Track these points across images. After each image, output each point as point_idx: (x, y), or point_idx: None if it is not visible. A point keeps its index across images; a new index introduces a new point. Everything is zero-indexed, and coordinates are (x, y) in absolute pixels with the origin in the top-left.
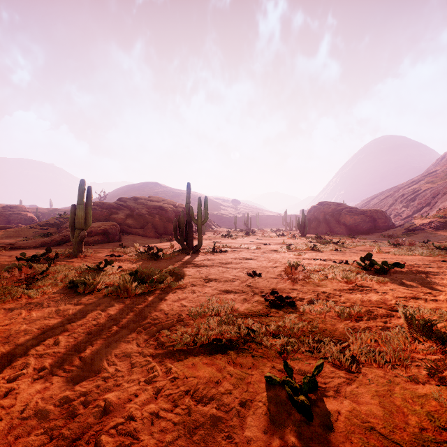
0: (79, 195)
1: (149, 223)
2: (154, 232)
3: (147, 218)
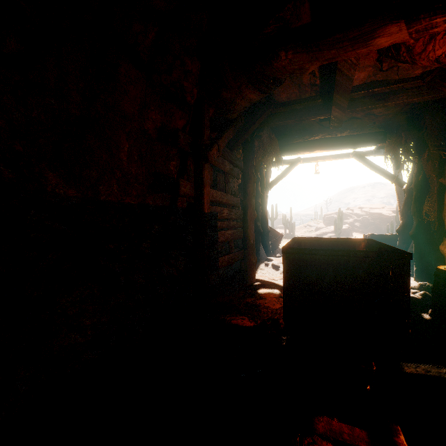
0: (338, 215)
1: (371, 225)
2: (375, 231)
3: (369, 222)
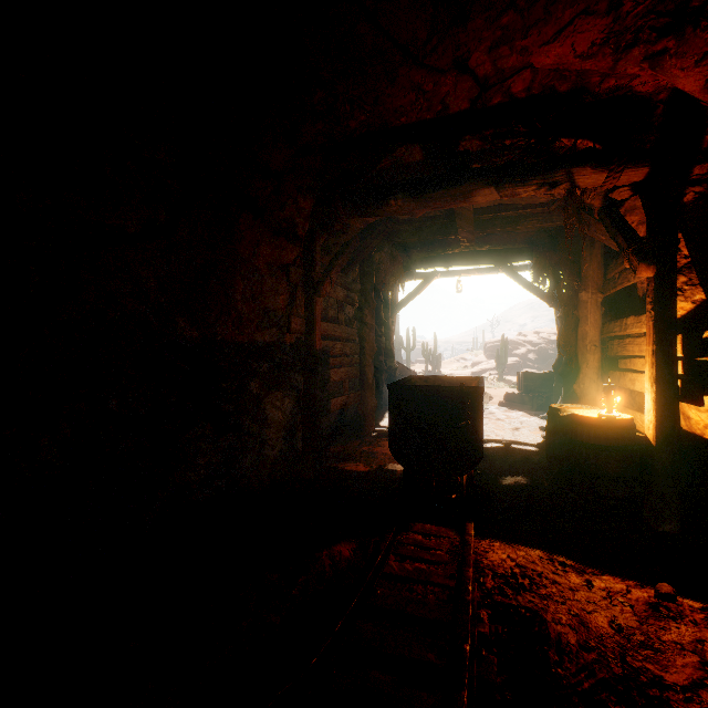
0: (501, 344)
1: (551, 358)
2: None
3: (548, 353)
